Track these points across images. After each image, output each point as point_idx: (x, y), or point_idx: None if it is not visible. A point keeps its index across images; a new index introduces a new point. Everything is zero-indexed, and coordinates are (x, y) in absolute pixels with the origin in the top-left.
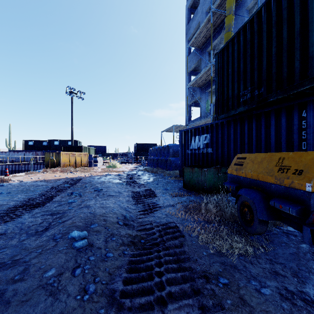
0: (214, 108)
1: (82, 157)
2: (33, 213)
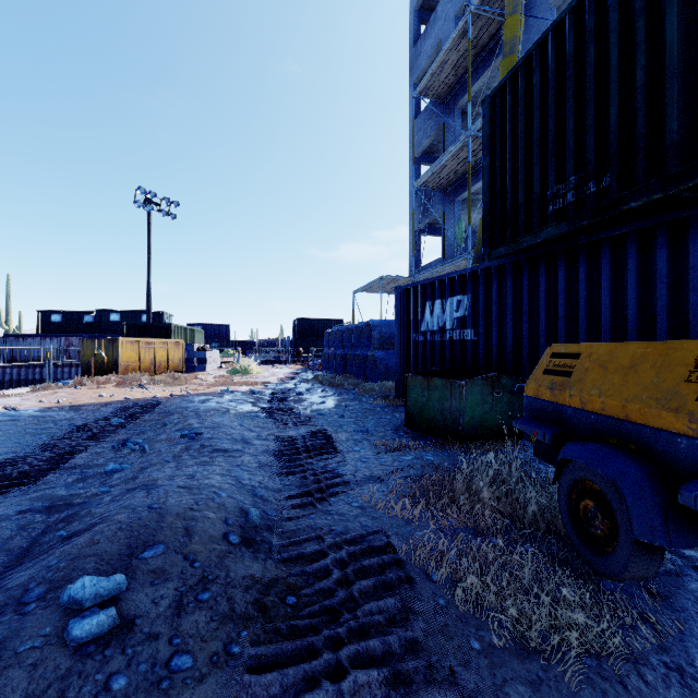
0: (478, 235)
1: (169, 351)
2: (0, 504)
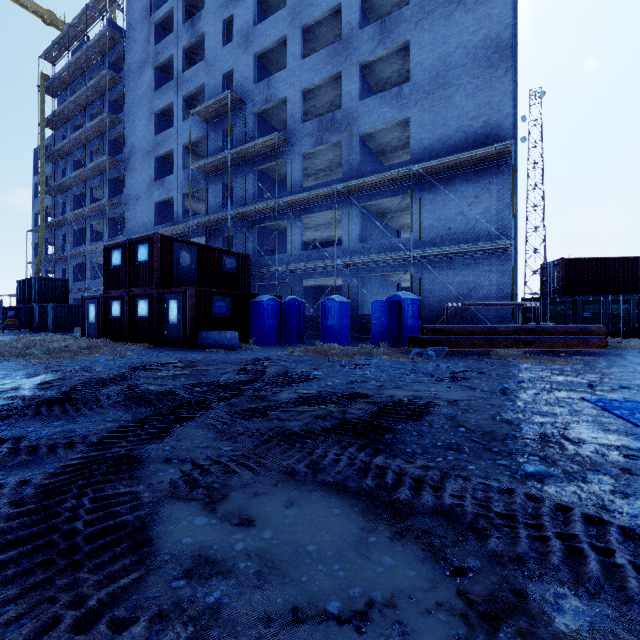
0: None
1: None
2: None
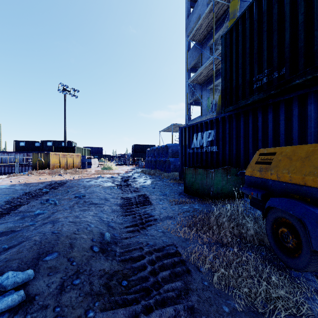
0: (218, 103)
1: (74, 158)
2: None
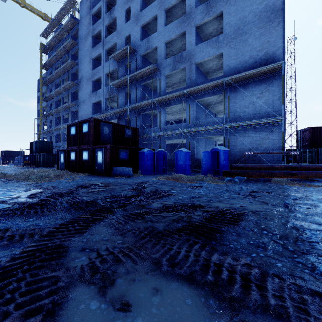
0: None
1: None
2: None
